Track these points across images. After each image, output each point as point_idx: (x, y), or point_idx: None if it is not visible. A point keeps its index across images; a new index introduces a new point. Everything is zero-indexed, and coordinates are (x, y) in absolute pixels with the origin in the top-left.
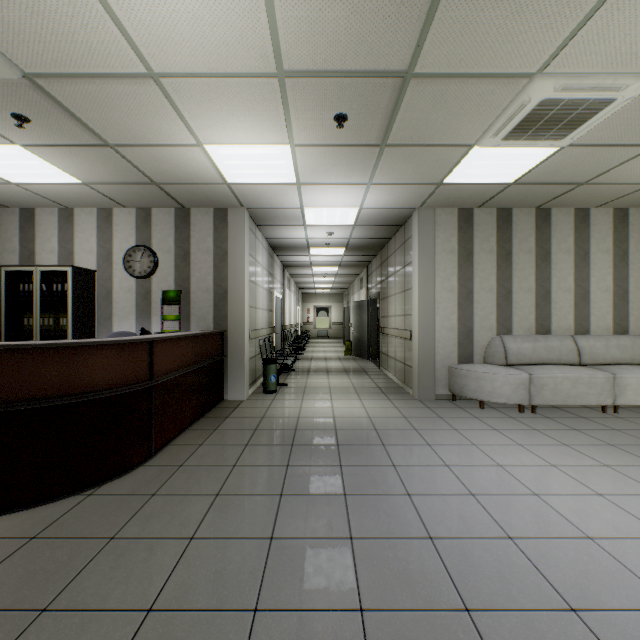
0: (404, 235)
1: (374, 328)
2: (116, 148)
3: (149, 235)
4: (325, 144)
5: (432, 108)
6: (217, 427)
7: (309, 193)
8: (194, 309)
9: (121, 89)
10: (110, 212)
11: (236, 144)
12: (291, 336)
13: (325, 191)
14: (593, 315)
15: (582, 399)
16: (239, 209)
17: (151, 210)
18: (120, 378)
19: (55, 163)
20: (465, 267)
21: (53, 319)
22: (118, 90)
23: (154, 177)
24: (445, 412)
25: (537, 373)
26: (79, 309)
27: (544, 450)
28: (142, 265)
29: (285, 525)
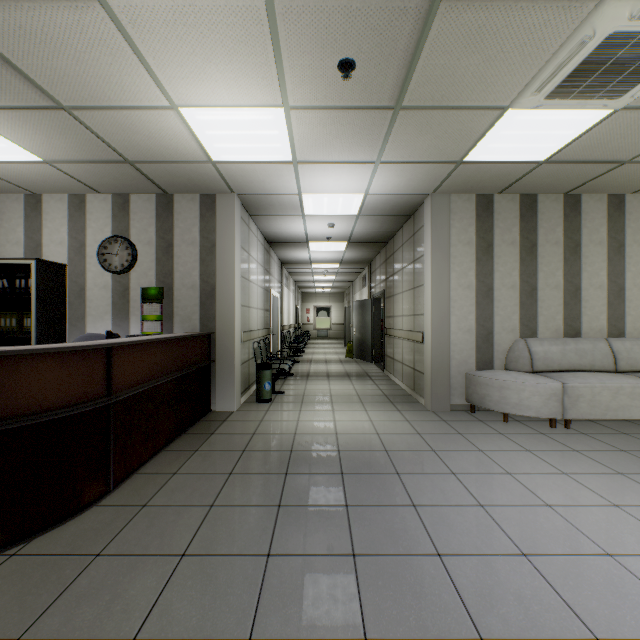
0: (413, 226)
1: (377, 329)
2: (72, 112)
3: (127, 224)
4: (326, 106)
5: (464, 50)
6: (198, 447)
7: (308, 175)
8: (178, 308)
9: (59, 18)
10: (83, 198)
11: (218, 106)
12: (290, 337)
13: (326, 172)
14: (629, 315)
15: (624, 412)
16: (229, 195)
17: (129, 196)
18: (61, 396)
19: (4, 133)
20: (484, 261)
21: (16, 319)
22: (56, 20)
23: (126, 153)
24: (464, 427)
25: (571, 382)
26: (45, 308)
27: (596, 481)
28: (119, 258)
29: (271, 613)
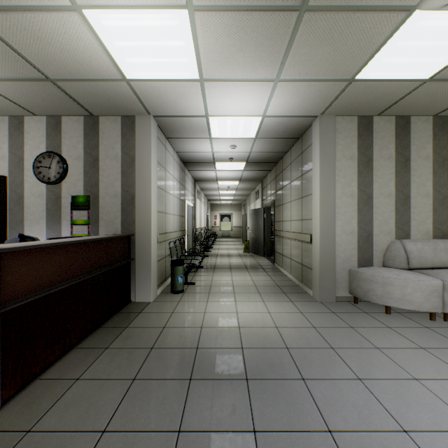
0: (301, 146)
1: (268, 231)
2: None
3: (59, 142)
4: (231, 7)
5: None
6: (109, 344)
7: (213, 95)
8: (102, 214)
9: None
10: (21, 120)
11: (121, 7)
12: (201, 237)
13: (230, 92)
14: None
15: None
16: (146, 117)
17: (61, 118)
18: None
19: None
20: (365, 173)
21: None
22: None
23: (45, 69)
24: (353, 319)
25: None
26: None
27: None
28: (51, 171)
29: None
